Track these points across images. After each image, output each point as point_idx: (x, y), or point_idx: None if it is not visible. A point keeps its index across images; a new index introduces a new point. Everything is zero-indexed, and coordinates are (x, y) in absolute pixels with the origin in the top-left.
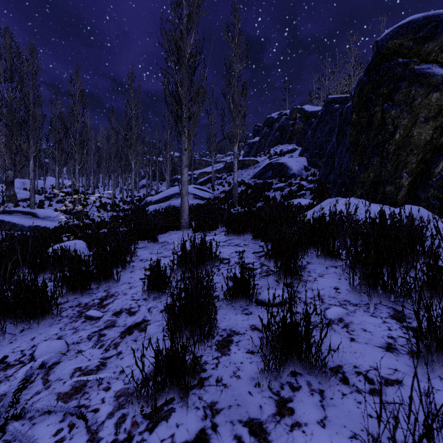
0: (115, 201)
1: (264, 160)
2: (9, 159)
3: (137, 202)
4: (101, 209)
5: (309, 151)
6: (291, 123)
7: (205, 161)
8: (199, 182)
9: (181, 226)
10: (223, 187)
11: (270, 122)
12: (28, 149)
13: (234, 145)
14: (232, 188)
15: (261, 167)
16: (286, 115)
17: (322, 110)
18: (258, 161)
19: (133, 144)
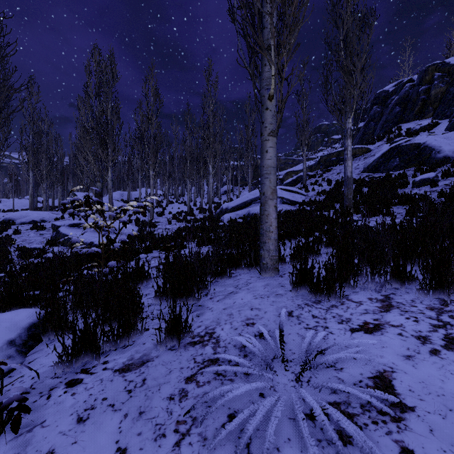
0: (193, 208)
1: (380, 146)
2: (98, 171)
3: (214, 209)
4: (174, 219)
5: None
6: (422, 89)
7: (291, 160)
8: (285, 183)
9: (261, 265)
10: (321, 187)
11: (382, 97)
12: (105, 159)
13: (346, 116)
14: (334, 187)
15: (379, 154)
16: (412, 82)
17: None
18: (370, 149)
19: (210, 144)
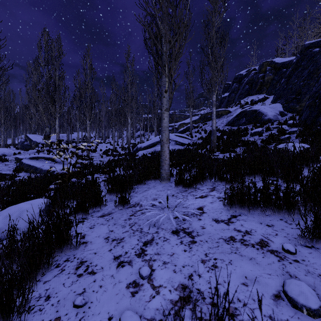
0: (117, 147)
1: (236, 110)
2: (46, 120)
3: (132, 148)
4: (104, 154)
5: (283, 98)
6: (260, 76)
7: (183, 115)
8: (179, 131)
9: (161, 177)
10: (200, 134)
11: (239, 78)
12: (54, 111)
13: (212, 93)
14: (208, 135)
15: (235, 115)
16: (255, 70)
17: (298, 57)
18: (230, 111)
19: (129, 104)
